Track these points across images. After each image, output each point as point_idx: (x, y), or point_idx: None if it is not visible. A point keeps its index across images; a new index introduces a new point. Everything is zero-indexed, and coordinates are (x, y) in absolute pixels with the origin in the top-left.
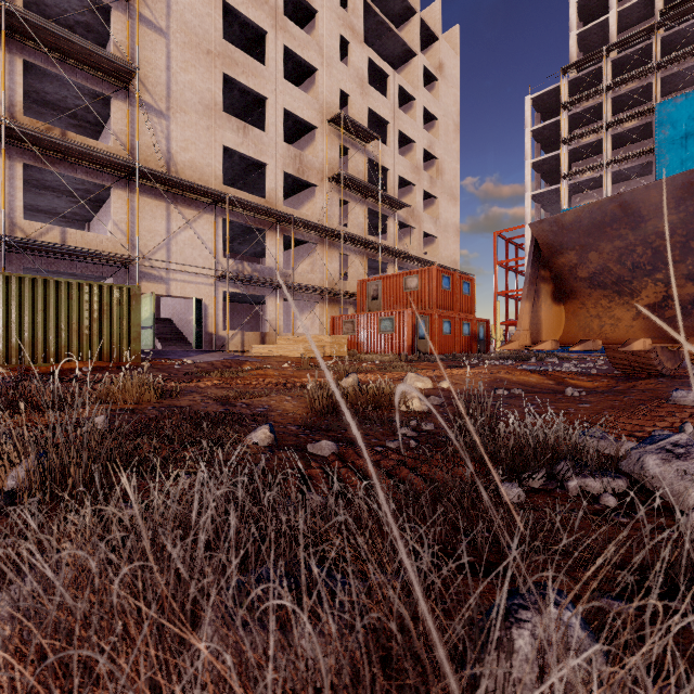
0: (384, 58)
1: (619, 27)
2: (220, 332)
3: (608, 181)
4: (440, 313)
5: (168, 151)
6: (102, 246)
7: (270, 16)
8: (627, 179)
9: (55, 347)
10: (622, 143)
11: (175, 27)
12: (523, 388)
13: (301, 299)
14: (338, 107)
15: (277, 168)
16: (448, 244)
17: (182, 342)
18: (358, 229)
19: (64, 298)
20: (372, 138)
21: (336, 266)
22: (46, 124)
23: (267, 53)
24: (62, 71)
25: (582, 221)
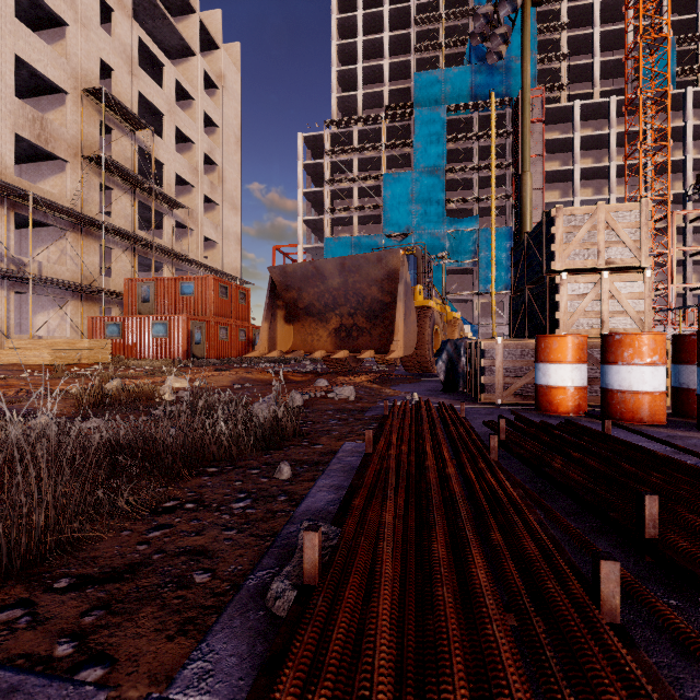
0: (159, 41)
1: (364, 105)
2: None
3: (356, 222)
4: (217, 320)
5: None
6: None
7: None
8: (368, 223)
9: None
10: (366, 195)
11: None
12: (256, 383)
13: (44, 294)
14: (99, 79)
15: (3, 126)
16: (229, 251)
17: None
18: (126, 221)
19: None
20: (143, 126)
21: (96, 259)
22: None
23: None
24: None
25: (298, 273)
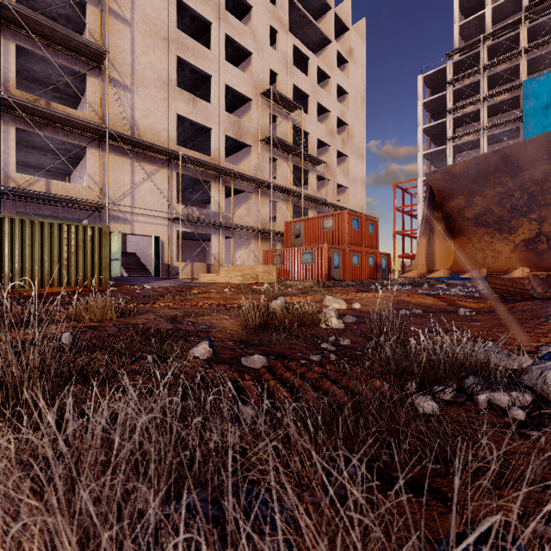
0: (305, 44)
1: (493, 20)
2: (174, 263)
3: (485, 143)
4: (351, 248)
5: (132, 118)
6: (79, 194)
7: (214, 10)
8: (499, 141)
9: (40, 275)
10: (496, 112)
11: (138, 19)
12: (421, 309)
13: (239, 237)
14: (269, 84)
15: (219, 132)
16: (356, 193)
17: (144, 271)
18: (285, 181)
19: (47, 236)
20: (296, 108)
21: (267, 210)
22: (33, 96)
23: (212, 40)
24: (46, 53)
25: (470, 171)
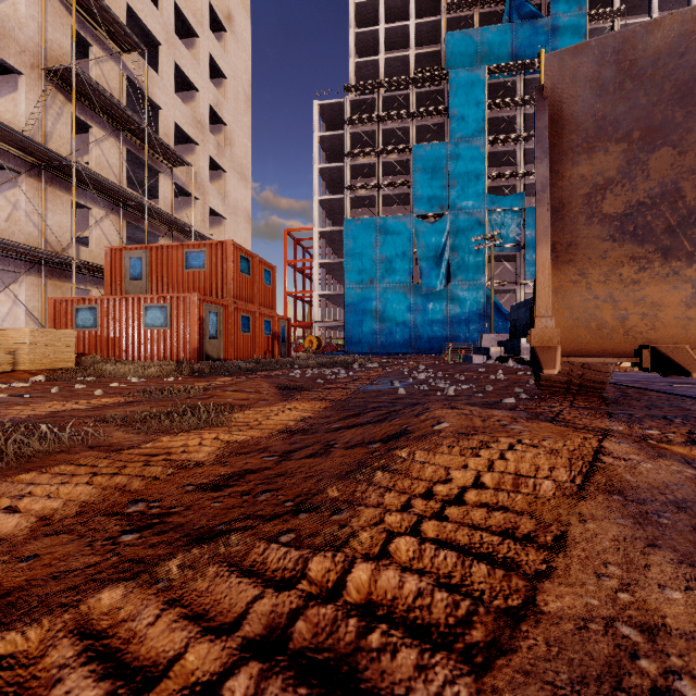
0: None
1: (385, 73)
2: None
3: (380, 202)
4: (238, 305)
5: None
6: None
7: None
8: (391, 204)
9: None
10: (389, 173)
11: None
12: None
13: None
14: None
15: None
16: (238, 230)
17: None
18: (109, 173)
19: None
20: (133, 46)
21: (65, 219)
22: None
23: None
24: None
25: (690, 52)
